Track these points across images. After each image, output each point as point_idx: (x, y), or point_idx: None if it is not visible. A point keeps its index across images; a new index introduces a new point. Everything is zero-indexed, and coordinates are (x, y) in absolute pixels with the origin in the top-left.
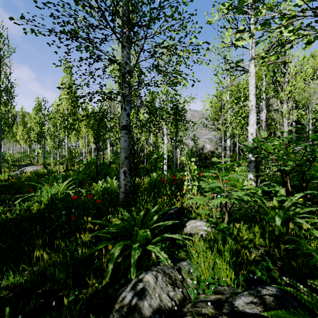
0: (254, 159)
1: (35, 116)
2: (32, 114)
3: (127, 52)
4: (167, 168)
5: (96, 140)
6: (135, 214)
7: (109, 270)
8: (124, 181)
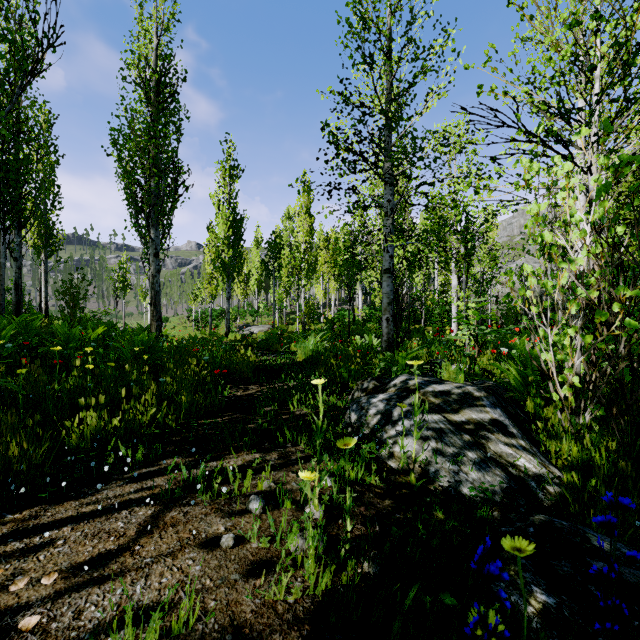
0: None
1: (254, 253)
2: (251, 250)
3: (390, 189)
4: (456, 326)
5: (348, 285)
6: (397, 356)
7: (377, 371)
8: (387, 329)
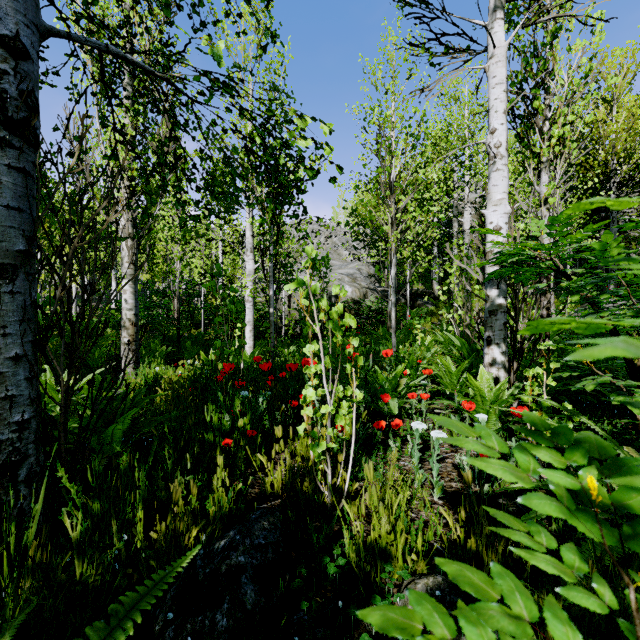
0: (505, 304)
1: None
2: None
3: None
4: (253, 336)
5: None
6: None
7: None
8: None
